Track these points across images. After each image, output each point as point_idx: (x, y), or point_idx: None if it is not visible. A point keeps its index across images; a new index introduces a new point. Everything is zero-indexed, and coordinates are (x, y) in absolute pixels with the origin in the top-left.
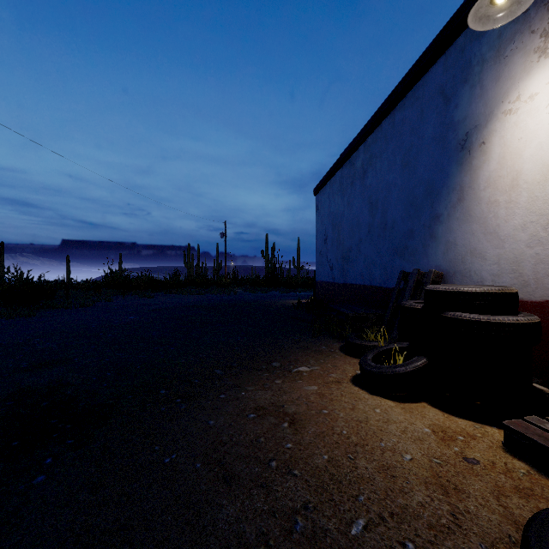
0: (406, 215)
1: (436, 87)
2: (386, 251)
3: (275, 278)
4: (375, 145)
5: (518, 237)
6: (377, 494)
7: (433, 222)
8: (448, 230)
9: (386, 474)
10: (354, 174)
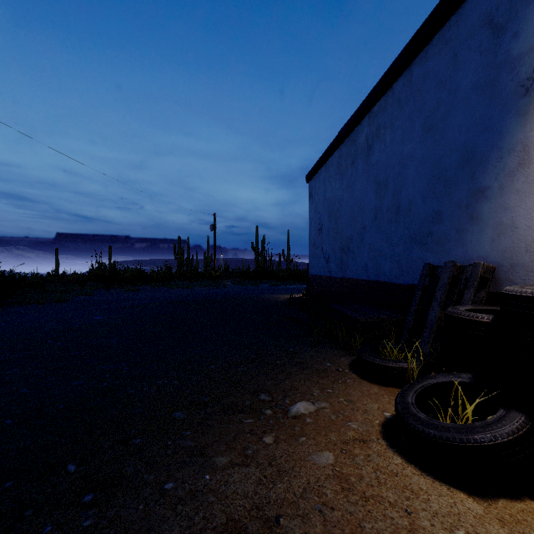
0: (429, 193)
1: (479, 19)
2: (399, 240)
3: (265, 270)
4: (384, 113)
5: None
6: None
7: (474, 199)
8: (500, 208)
9: None
10: (356, 152)
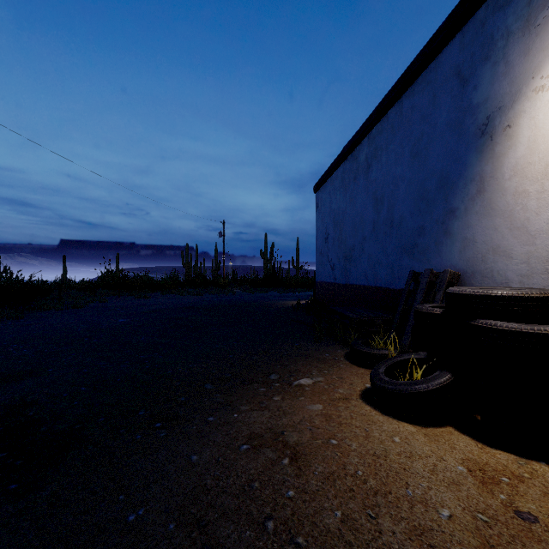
0: (415, 211)
1: (451, 69)
2: (393, 250)
3: (274, 278)
4: (380, 136)
5: None
6: None
7: (447, 217)
8: (465, 225)
9: (421, 543)
10: (357, 169)
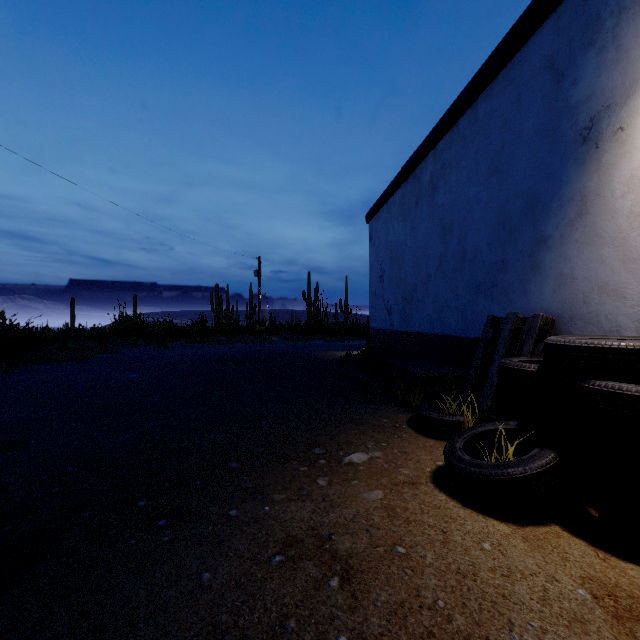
0: (494, 240)
1: (541, 61)
2: (465, 290)
3: (319, 324)
4: (449, 151)
5: None
6: None
7: (537, 248)
8: (560, 258)
9: None
10: (420, 191)
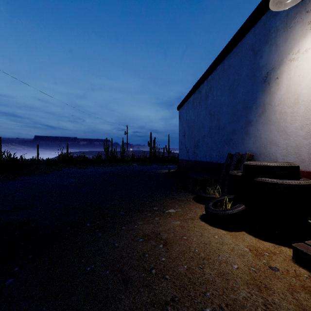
0: (231, 121)
1: (249, 46)
2: (219, 142)
3: (155, 157)
4: (213, 80)
5: (298, 133)
6: (218, 291)
7: (247, 125)
8: (256, 129)
9: (222, 278)
10: (201, 97)
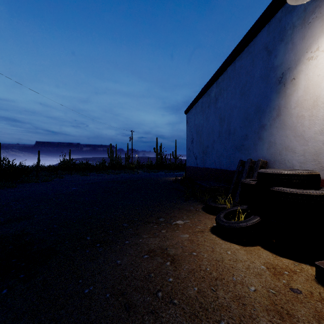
0: (242, 125)
1: (262, 45)
2: (230, 148)
3: (162, 164)
4: (223, 82)
5: (317, 138)
6: (234, 320)
7: (260, 129)
8: (270, 134)
9: (238, 303)
10: (210, 101)
